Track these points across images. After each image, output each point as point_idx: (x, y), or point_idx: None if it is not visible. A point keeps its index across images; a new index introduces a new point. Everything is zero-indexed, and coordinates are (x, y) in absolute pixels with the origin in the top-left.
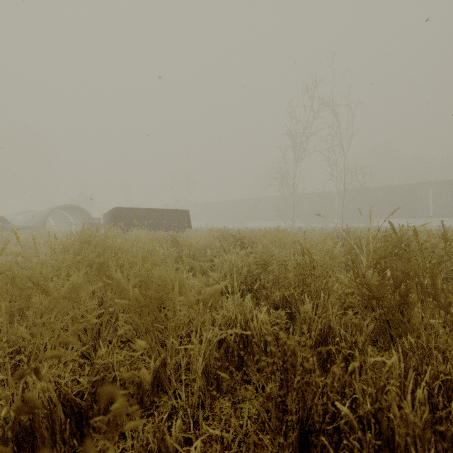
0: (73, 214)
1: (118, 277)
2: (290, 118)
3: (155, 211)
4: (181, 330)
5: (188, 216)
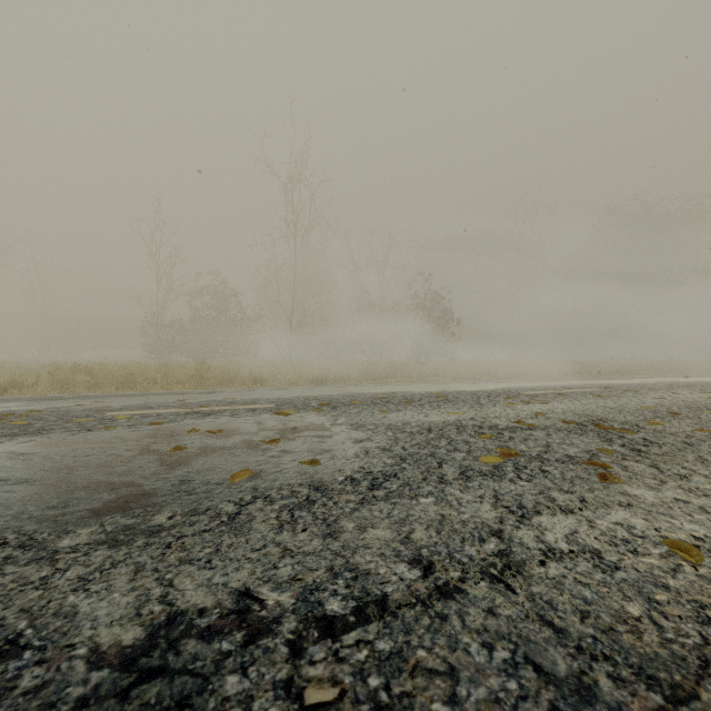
0: None
1: None
2: None
3: None
4: None
5: None
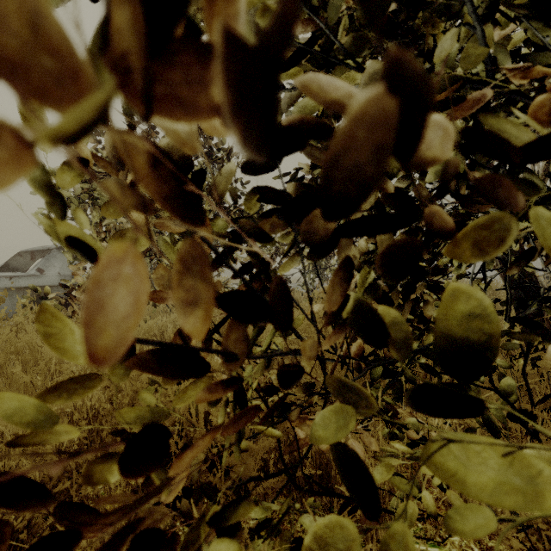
0: None
1: None
2: None
3: None
4: None
5: None
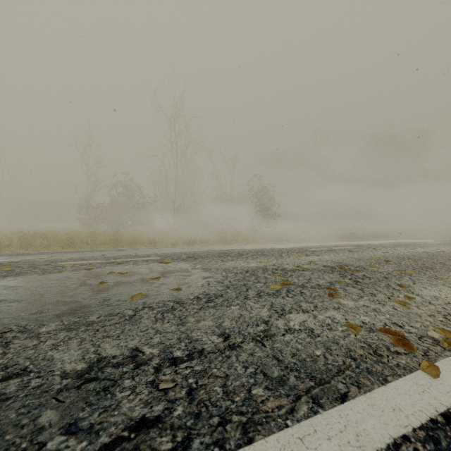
0: None
1: None
2: None
3: None
4: None
5: None
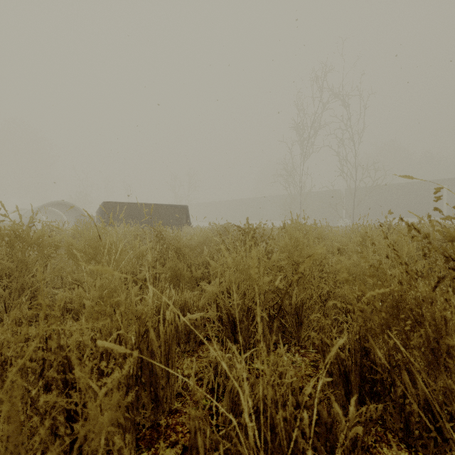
0: (66, 212)
1: None
2: (297, 110)
3: (149, 207)
4: None
5: (187, 213)
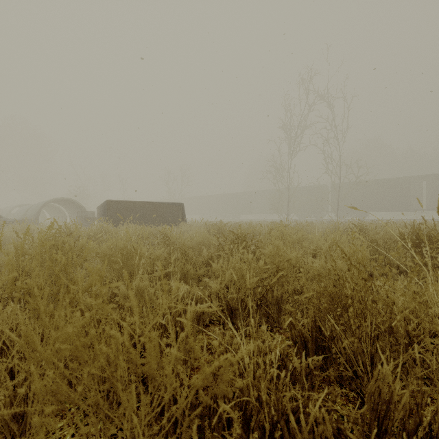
0: (67, 207)
1: (28, 332)
2: (285, 111)
3: (148, 205)
4: (162, 398)
5: (183, 210)
